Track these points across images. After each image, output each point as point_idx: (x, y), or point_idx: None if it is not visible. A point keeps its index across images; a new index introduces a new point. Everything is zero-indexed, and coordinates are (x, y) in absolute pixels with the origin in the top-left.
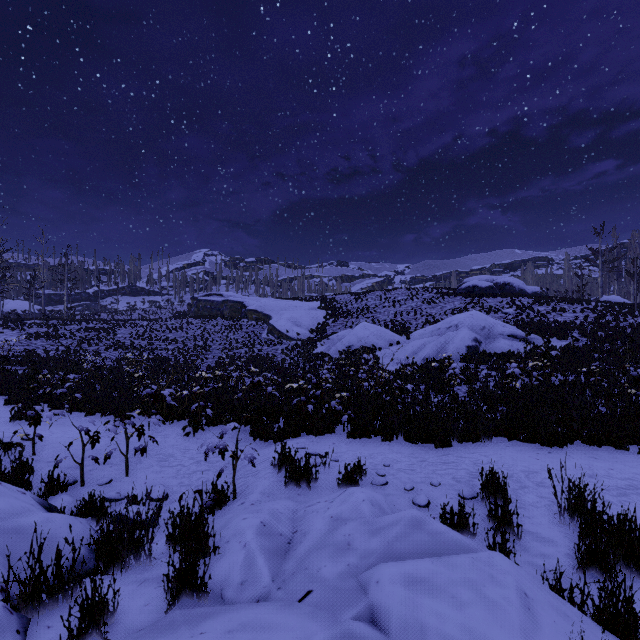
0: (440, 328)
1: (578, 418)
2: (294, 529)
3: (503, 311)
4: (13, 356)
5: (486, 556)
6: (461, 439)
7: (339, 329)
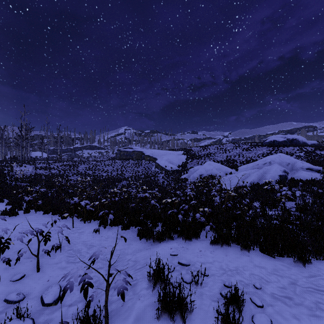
0: (258, 164)
1: None
2: None
3: (296, 154)
4: (26, 178)
5: None
6: (316, 256)
7: (194, 165)
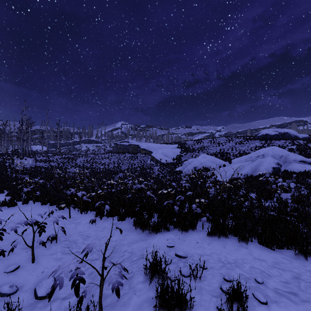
0: (251, 157)
1: None
2: None
3: (288, 147)
4: (26, 170)
5: None
6: None
7: (188, 158)
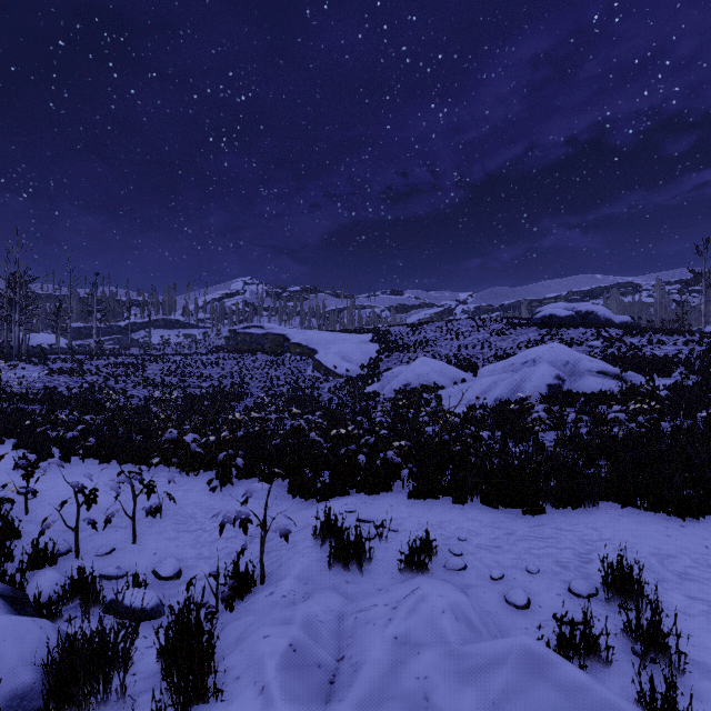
0: (514, 363)
1: None
2: (339, 653)
3: (588, 344)
4: (32, 394)
5: None
6: (556, 503)
7: (394, 365)
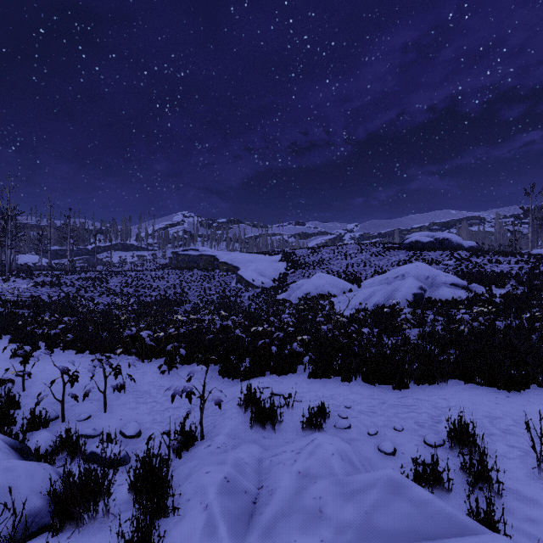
0: (388, 277)
1: (531, 362)
2: (259, 484)
3: (444, 263)
4: (22, 301)
5: (490, 542)
6: (417, 381)
7: (298, 279)
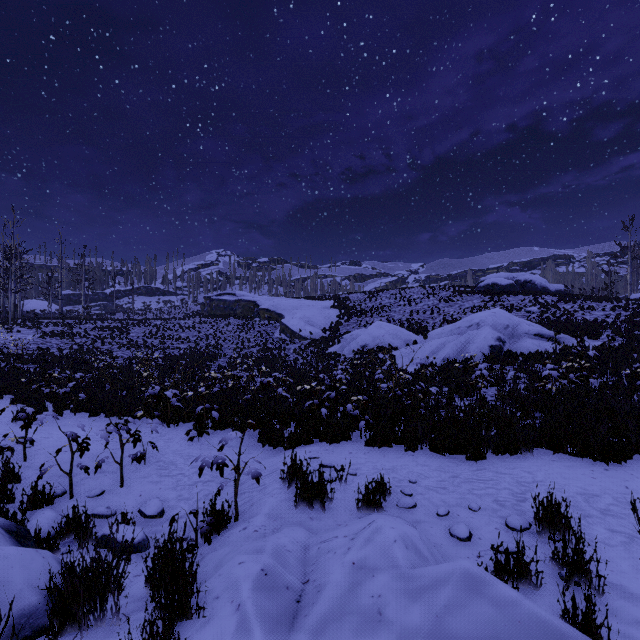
0: (460, 327)
1: (634, 428)
2: (305, 577)
3: (526, 309)
4: (27, 354)
5: None
6: (496, 450)
7: (353, 328)
